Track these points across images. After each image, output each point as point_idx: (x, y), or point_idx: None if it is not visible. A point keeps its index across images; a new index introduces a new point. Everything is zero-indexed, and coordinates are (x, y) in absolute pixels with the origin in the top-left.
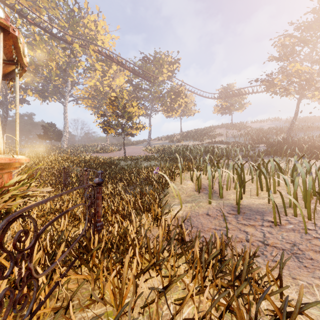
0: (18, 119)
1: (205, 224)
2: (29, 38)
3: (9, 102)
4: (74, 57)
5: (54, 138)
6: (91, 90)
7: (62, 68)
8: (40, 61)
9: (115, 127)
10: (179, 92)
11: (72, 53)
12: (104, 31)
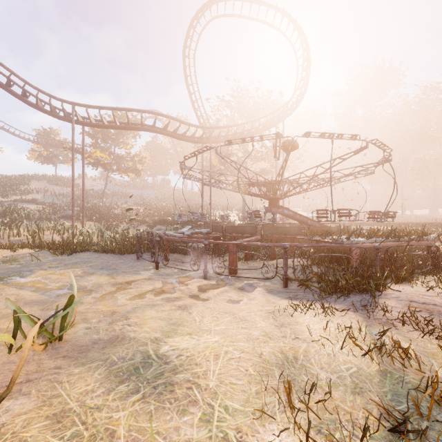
0: None
1: None
2: None
3: None
4: None
5: None
6: None
7: None
8: None
9: None
10: None
11: None
12: None
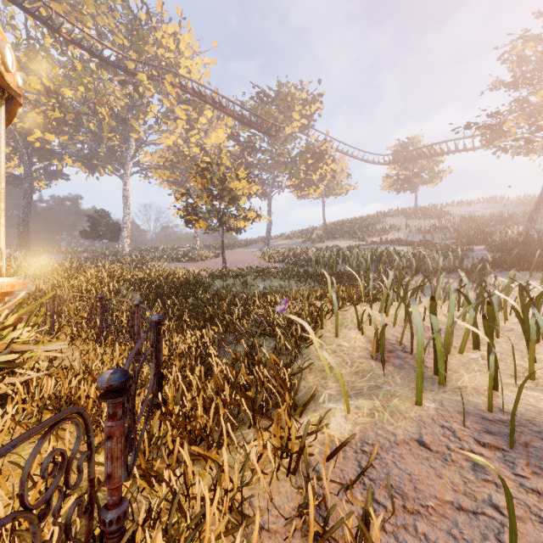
0: (3, 202)
1: (423, 481)
2: (66, 67)
3: (36, 177)
4: (139, 97)
5: (107, 236)
6: (168, 154)
7: (120, 117)
8: (83, 106)
9: (207, 216)
10: (322, 153)
11: (136, 91)
12: (191, 52)
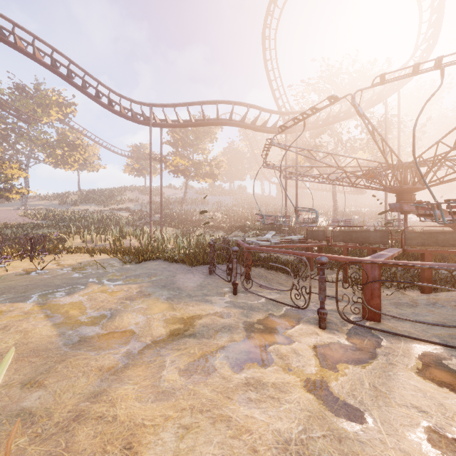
0: None
1: None
2: None
3: None
4: None
5: None
6: None
7: None
8: None
9: None
10: (76, 146)
11: None
12: None
